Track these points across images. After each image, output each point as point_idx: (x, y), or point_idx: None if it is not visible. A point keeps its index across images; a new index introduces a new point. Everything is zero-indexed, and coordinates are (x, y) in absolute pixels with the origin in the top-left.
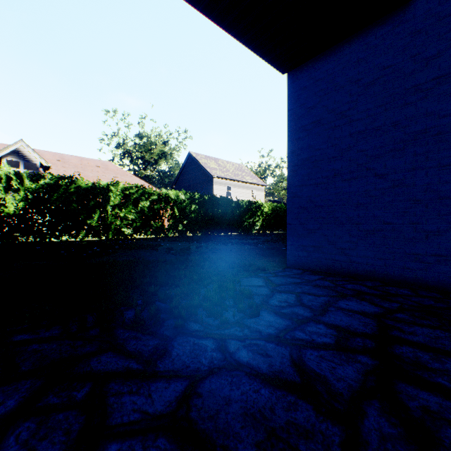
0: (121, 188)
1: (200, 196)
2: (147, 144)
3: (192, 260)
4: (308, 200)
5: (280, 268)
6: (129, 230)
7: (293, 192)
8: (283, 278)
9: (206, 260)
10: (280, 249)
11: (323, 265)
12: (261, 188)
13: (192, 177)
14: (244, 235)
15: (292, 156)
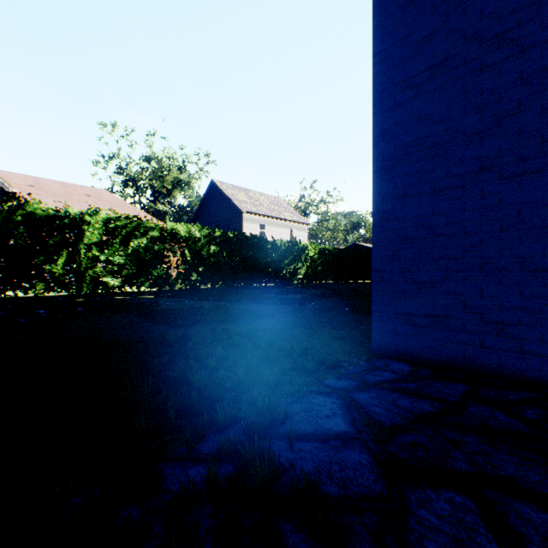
0: (103, 219)
1: (223, 233)
2: (157, 169)
3: (189, 342)
4: (417, 224)
5: (360, 357)
6: (115, 281)
7: (385, 210)
8: (386, 396)
9: (218, 338)
10: (340, 309)
11: (453, 354)
12: (303, 227)
13: (216, 213)
14: (282, 286)
15: (381, 140)
